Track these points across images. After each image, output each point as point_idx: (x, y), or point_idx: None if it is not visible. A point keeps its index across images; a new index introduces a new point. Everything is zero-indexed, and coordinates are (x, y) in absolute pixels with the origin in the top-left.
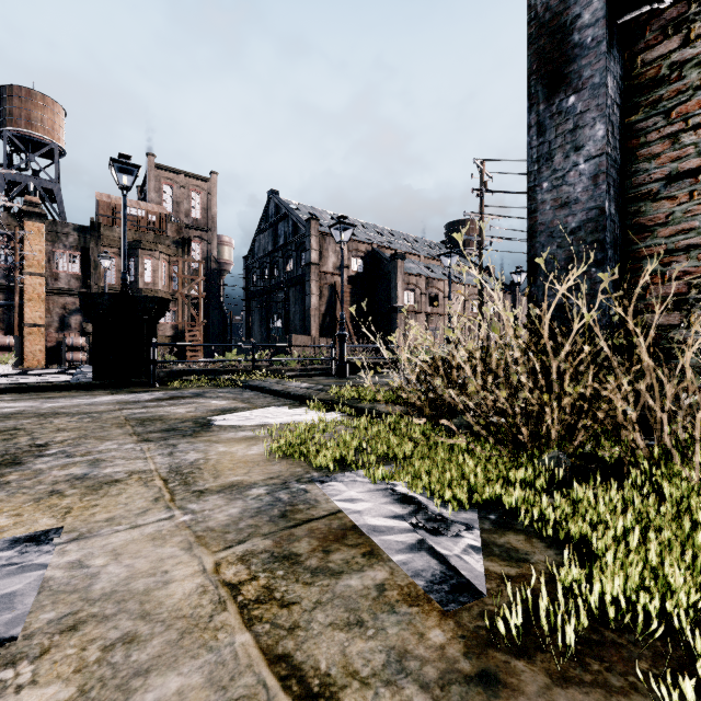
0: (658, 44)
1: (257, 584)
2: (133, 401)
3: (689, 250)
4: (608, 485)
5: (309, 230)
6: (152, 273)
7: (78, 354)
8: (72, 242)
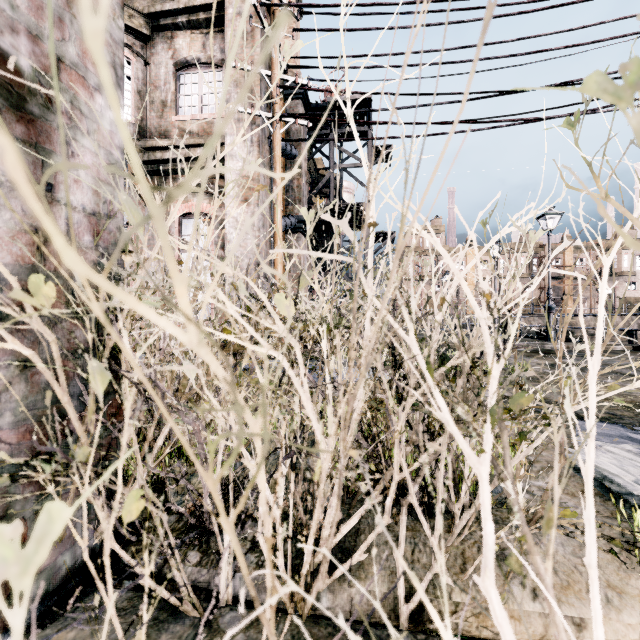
0: None
1: None
2: None
3: None
4: None
5: None
6: None
7: None
8: None
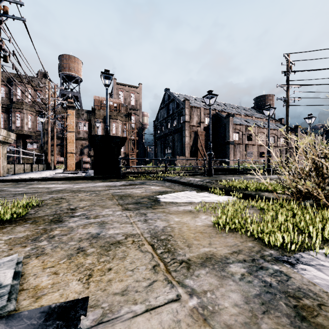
0: None
1: None
2: (113, 185)
3: None
4: None
5: (184, 105)
6: (116, 129)
7: (87, 165)
8: (85, 117)
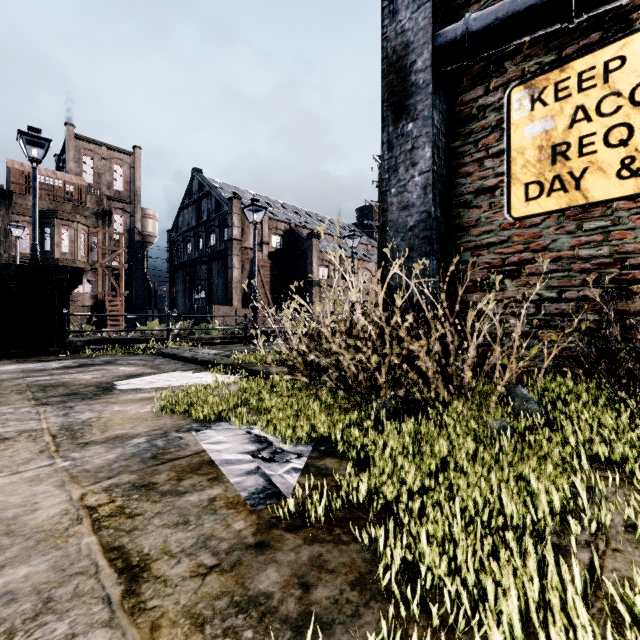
0: (471, 90)
1: (114, 505)
2: (39, 369)
3: (489, 246)
4: (407, 420)
5: (231, 208)
6: (70, 243)
7: None
8: None
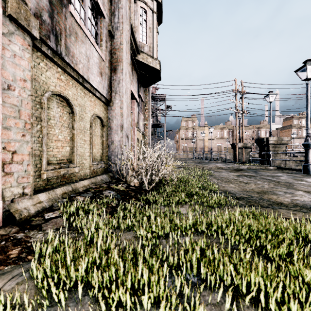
0: None
1: None
2: None
3: None
4: None
5: None
6: None
7: None
8: None
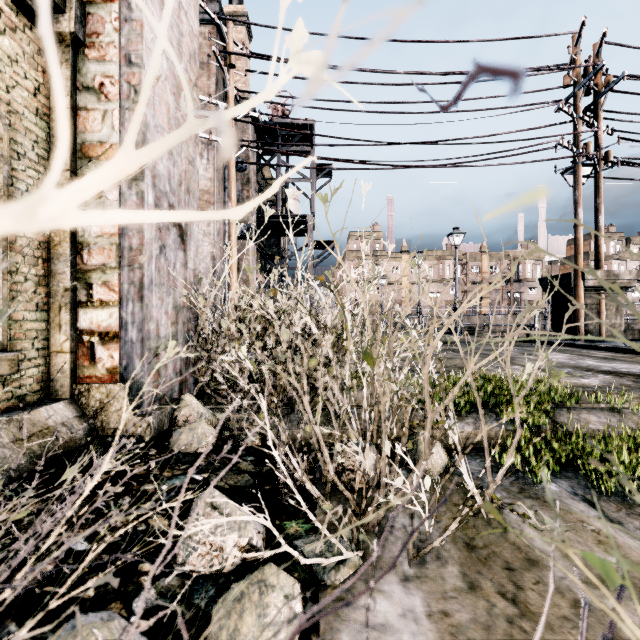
0: None
1: None
2: (585, 367)
3: None
4: None
5: None
6: None
7: None
8: None
